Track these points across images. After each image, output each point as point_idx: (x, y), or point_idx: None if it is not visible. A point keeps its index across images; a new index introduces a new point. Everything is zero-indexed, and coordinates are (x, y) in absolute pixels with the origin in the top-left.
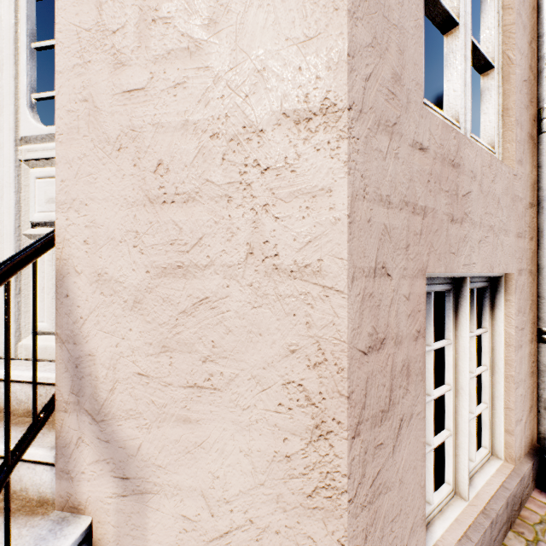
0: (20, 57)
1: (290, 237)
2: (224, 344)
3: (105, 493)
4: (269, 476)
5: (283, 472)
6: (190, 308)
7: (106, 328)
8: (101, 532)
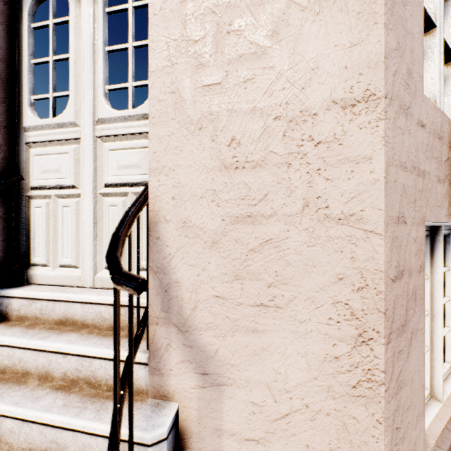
0: (98, 58)
1: (338, 194)
2: (285, 273)
3: (189, 385)
4: (321, 372)
5: (332, 369)
6: (257, 247)
7: (189, 262)
8: (185, 414)
